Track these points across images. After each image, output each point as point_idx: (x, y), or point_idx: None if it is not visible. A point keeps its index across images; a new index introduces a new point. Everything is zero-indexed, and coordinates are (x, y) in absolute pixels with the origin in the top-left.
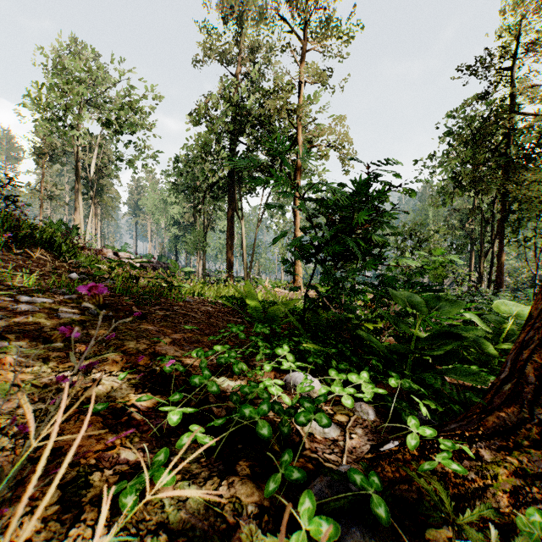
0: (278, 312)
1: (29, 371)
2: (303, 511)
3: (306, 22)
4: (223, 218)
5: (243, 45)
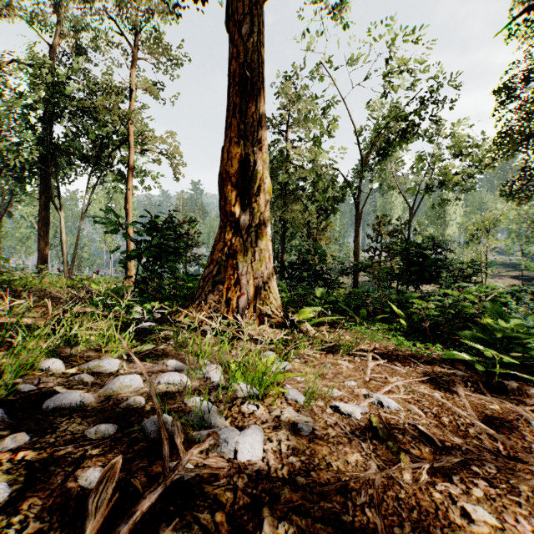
0: (119, 290)
1: (3, 310)
2: (134, 313)
3: (139, 33)
4: (28, 201)
5: (63, 18)
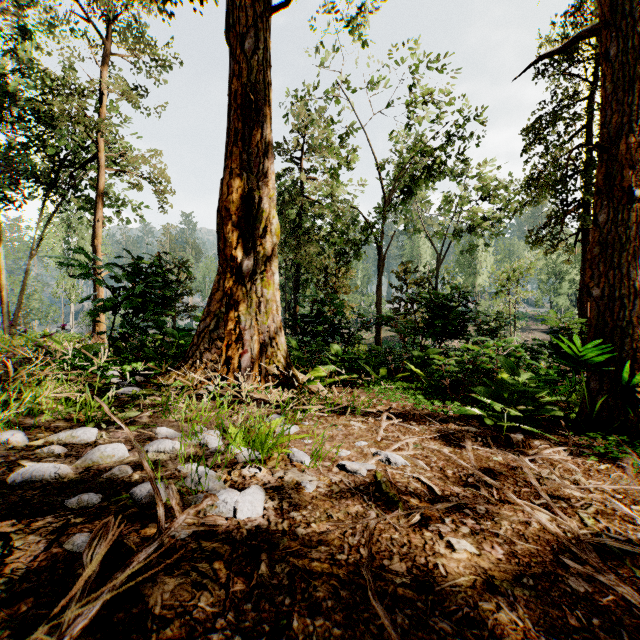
0: (88, 350)
1: None
2: (110, 376)
3: (111, 21)
4: None
5: None
